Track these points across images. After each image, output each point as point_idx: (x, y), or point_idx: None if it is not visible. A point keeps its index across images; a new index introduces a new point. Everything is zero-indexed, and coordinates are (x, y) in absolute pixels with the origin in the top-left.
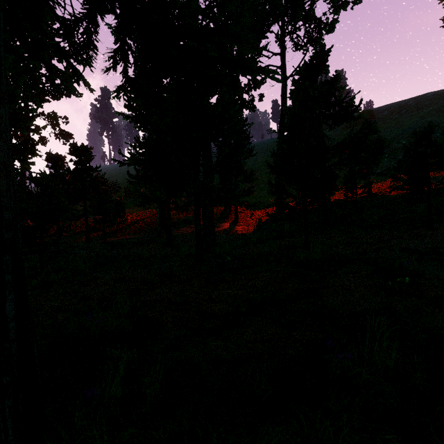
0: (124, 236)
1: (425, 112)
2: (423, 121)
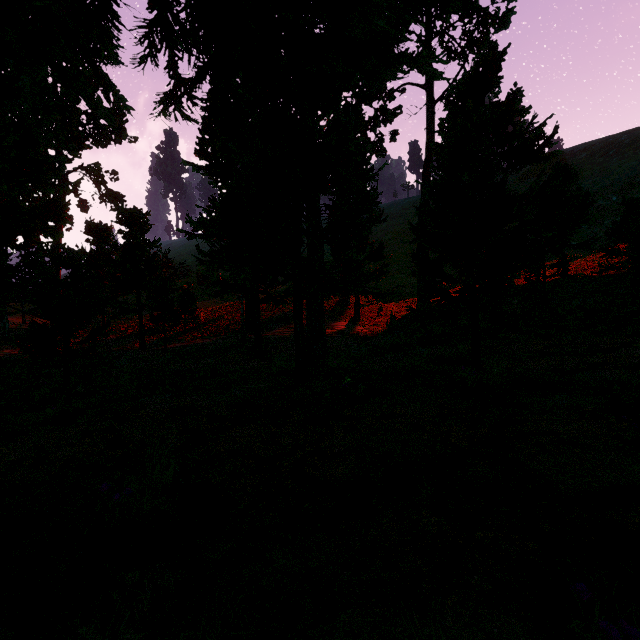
0: (194, 341)
1: None
2: None
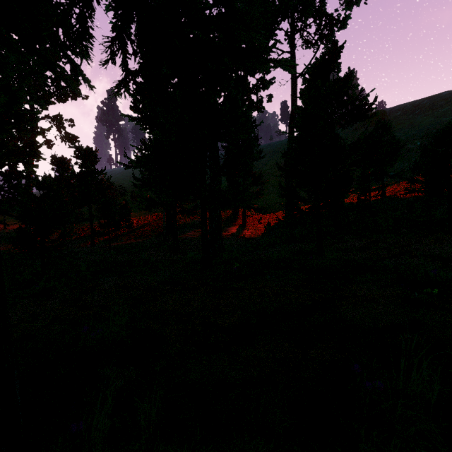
0: (130, 241)
1: (441, 112)
2: (438, 121)
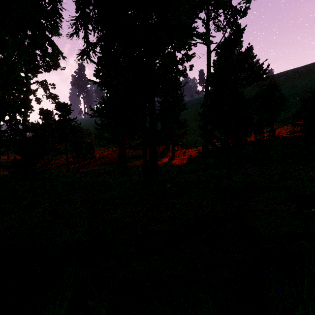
0: (93, 168)
1: (314, 76)
2: (312, 82)
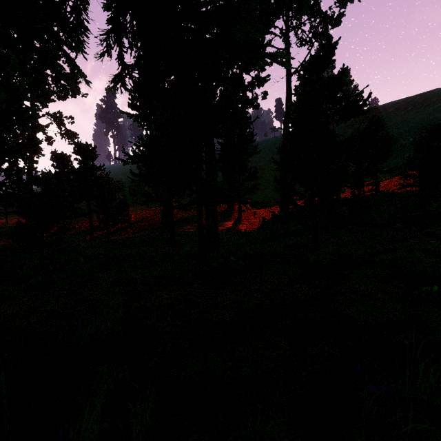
0: (128, 235)
1: (433, 108)
2: (431, 117)
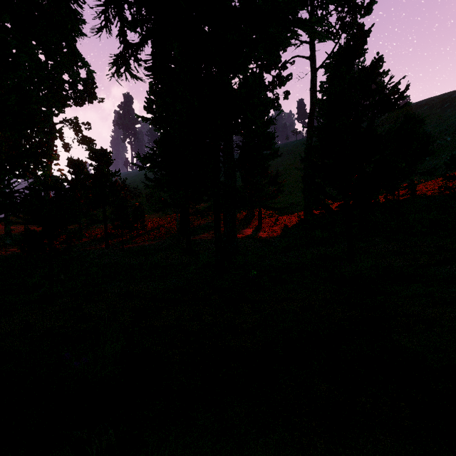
0: (143, 243)
1: None
2: None
